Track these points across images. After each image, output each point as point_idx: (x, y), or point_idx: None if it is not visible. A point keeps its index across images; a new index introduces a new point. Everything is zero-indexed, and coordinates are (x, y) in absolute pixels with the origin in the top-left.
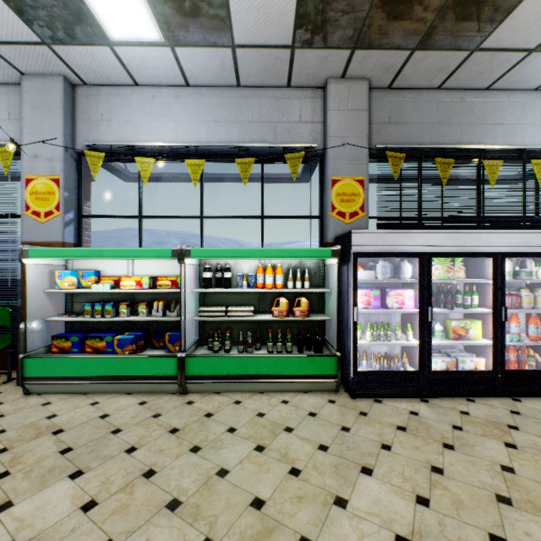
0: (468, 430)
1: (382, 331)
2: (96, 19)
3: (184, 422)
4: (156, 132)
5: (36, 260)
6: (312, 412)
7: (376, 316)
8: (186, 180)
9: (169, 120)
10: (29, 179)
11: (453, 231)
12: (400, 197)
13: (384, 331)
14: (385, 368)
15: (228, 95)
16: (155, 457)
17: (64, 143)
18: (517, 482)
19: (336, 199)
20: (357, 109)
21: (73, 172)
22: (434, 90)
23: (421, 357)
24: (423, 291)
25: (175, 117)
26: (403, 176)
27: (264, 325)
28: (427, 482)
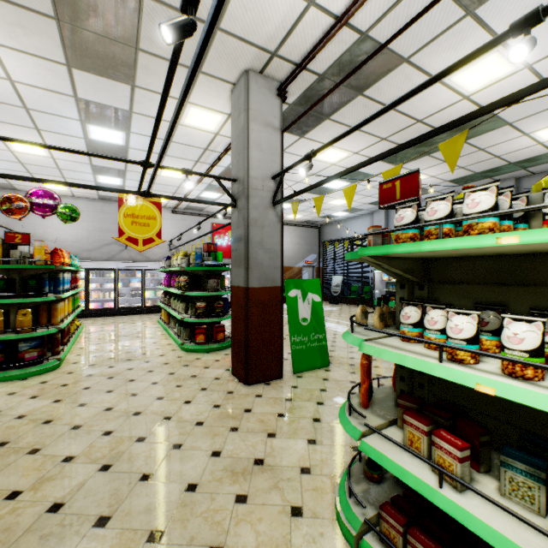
0: None
1: None
2: None
3: None
4: None
5: (377, 271)
6: None
7: None
8: None
9: None
10: None
11: None
12: None
13: None
14: None
15: None
16: None
17: None
18: None
19: None
20: None
21: None
22: None
23: None
24: None
25: None
26: None
27: None
28: None
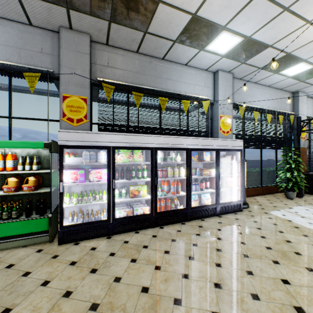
0: (118, 255)
1: (85, 197)
2: None
3: None
4: None
5: None
6: (11, 264)
7: (92, 186)
8: None
9: None
10: None
11: (128, 134)
12: (113, 112)
13: (86, 197)
14: (86, 220)
15: None
16: None
17: None
18: (115, 288)
19: (66, 109)
20: (83, 52)
21: None
22: (135, 53)
23: (108, 210)
24: (110, 170)
25: None
26: (115, 100)
27: (4, 199)
28: (50, 308)
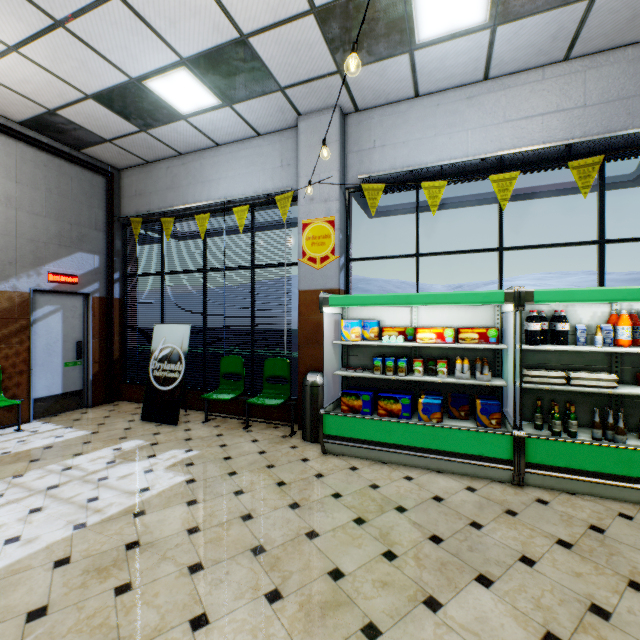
0: None
1: None
2: (412, 21)
3: (566, 532)
4: (440, 148)
5: (328, 309)
6: None
7: None
8: (446, 207)
9: (457, 130)
10: (305, 224)
11: None
12: None
13: None
14: None
15: (546, 77)
16: (579, 584)
17: (339, 180)
18: None
19: None
20: None
21: (343, 211)
22: None
23: None
24: None
25: (465, 124)
26: None
27: (618, 402)
28: None
